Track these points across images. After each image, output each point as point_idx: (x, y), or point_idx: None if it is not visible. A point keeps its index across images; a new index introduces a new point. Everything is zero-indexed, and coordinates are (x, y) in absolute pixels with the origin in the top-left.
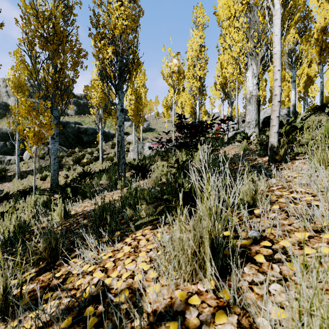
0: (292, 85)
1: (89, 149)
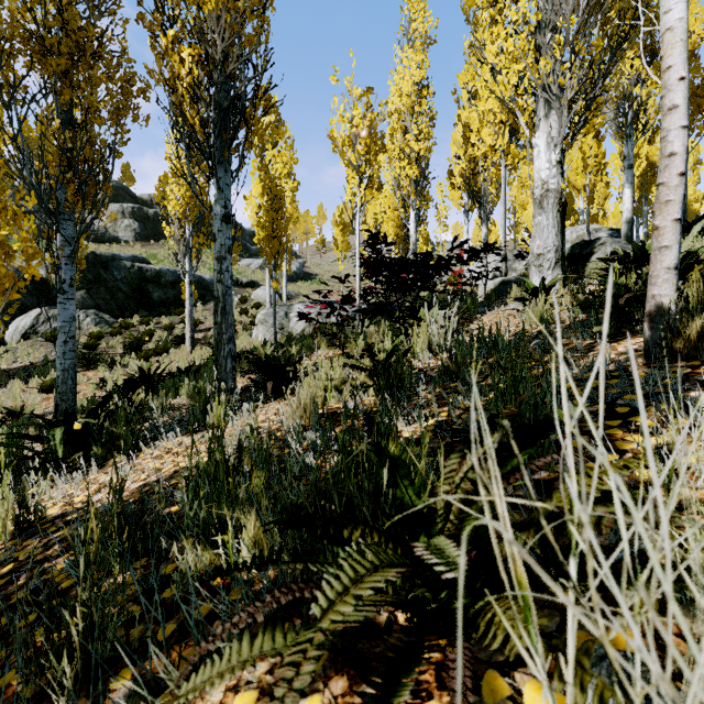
0: (626, 175)
1: (165, 318)
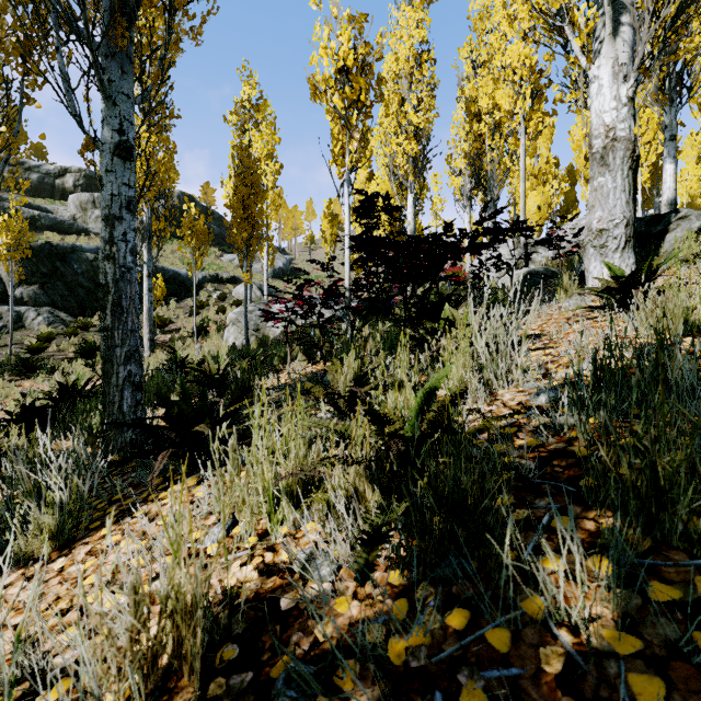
0: (668, 147)
1: None
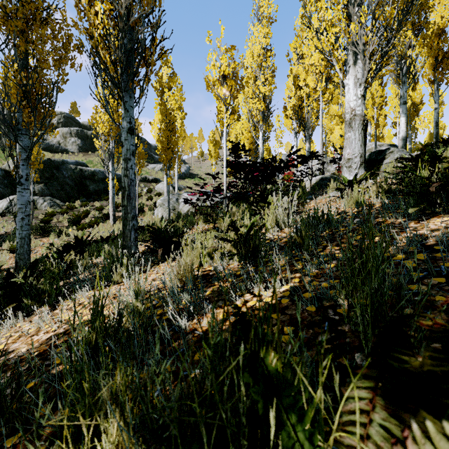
0: (402, 108)
1: (97, 202)
